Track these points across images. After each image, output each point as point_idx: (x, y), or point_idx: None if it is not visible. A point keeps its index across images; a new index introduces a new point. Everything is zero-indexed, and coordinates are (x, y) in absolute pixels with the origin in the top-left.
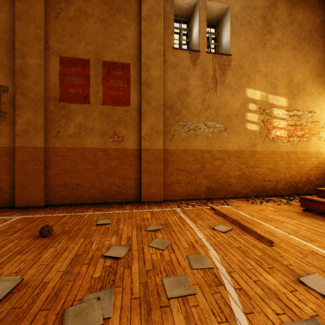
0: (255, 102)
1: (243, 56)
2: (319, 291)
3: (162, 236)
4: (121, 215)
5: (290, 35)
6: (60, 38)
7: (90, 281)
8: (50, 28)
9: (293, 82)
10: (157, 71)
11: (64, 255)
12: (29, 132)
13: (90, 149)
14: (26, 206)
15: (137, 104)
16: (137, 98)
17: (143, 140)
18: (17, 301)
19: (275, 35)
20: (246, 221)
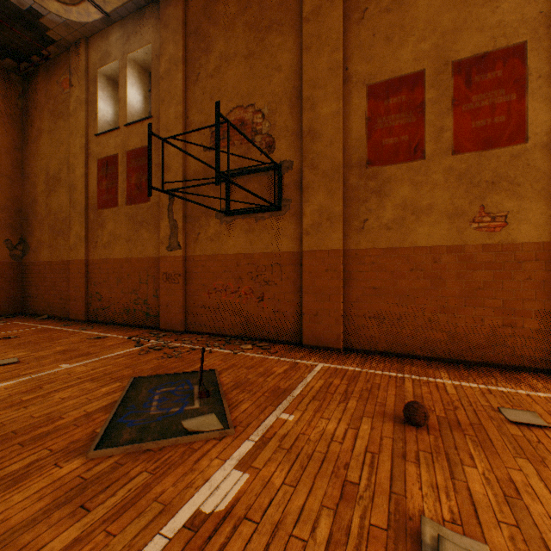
0: None
1: None
2: None
3: None
4: (547, 405)
5: None
6: (366, 54)
7: None
8: (350, 43)
9: None
10: None
11: (532, 508)
12: (320, 226)
13: (425, 248)
14: (317, 345)
15: (546, 134)
16: (548, 119)
17: None
18: None
19: None
20: None
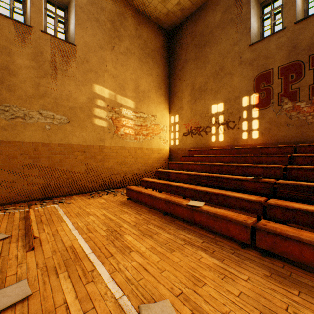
0: (104, 99)
1: (91, 51)
2: None
3: None
4: None
5: (137, 47)
6: None
7: None
8: None
9: (140, 88)
10: None
11: None
12: None
13: None
14: None
15: None
16: None
17: None
18: None
19: (124, 43)
20: (51, 221)
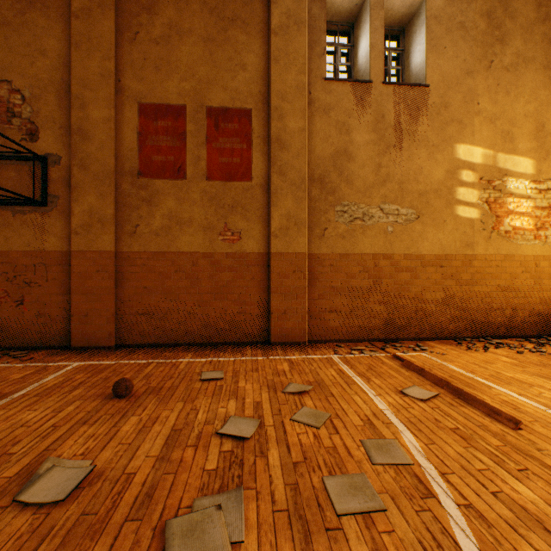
0: (473, 168)
1: (450, 86)
2: None
3: (314, 404)
4: (239, 365)
5: (539, 44)
6: (139, 74)
7: (200, 475)
8: (124, 57)
9: (546, 129)
10: (298, 120)
11: (154, 429)
12: (91, 227)
13: (187, 253)
14: (88, 346)
15: (263, 178)
16: (264, 168)
17: (274, 239)
18: (89, 503)
19: (512, 45)
20: (462, 381)
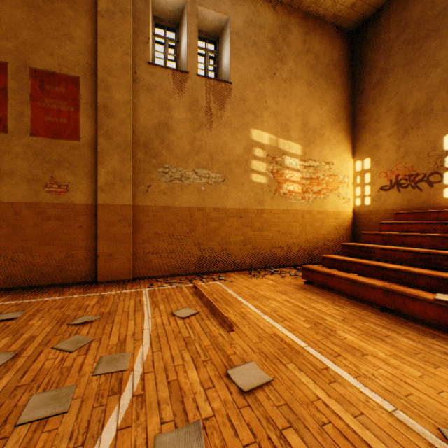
0: (263, 147)
1: (247, 86)
2: (240, 384)
3: (88, 332)
4: (48, 304)
5: (305, 67)
6: None
7: None
8: None
9: (309, 125)
10: (123, 93)
11: None
12: None
13: (8, 203)
14: None
15: (91, 139)
16: (92, 130)
17: (101, 192)
18: None
19: (288, 65)
20: (226, 300)
